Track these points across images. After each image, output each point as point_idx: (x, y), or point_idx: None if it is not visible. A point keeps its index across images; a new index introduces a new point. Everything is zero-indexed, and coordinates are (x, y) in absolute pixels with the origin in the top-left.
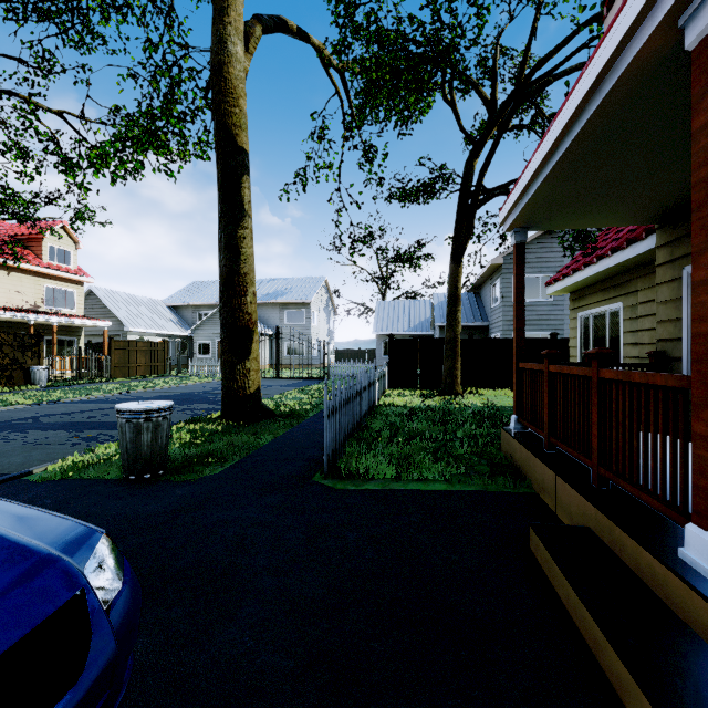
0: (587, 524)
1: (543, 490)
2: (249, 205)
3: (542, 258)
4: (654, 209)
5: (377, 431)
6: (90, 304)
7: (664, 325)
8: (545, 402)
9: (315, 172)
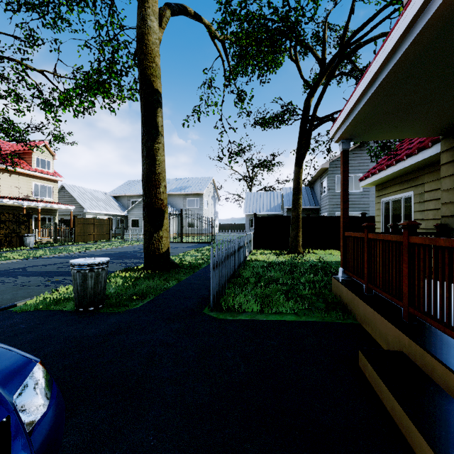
0: (402, 350)
1: (365, 322)
2: (162, 128)
3: (355, 163)
4: (441, 125)
5: (247, 278)
6: (62, 195)
7: (447, 206)
8: (365, 259)
9: (206, 108)
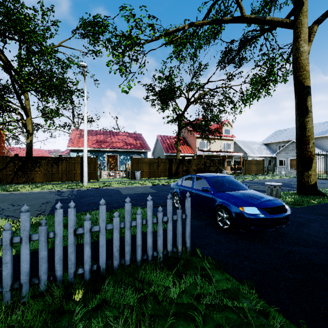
0: None
1: None
2: (310, 107)
3: None
4: None
5: None
6: (234, 147)
7: None
8: None
9: None
